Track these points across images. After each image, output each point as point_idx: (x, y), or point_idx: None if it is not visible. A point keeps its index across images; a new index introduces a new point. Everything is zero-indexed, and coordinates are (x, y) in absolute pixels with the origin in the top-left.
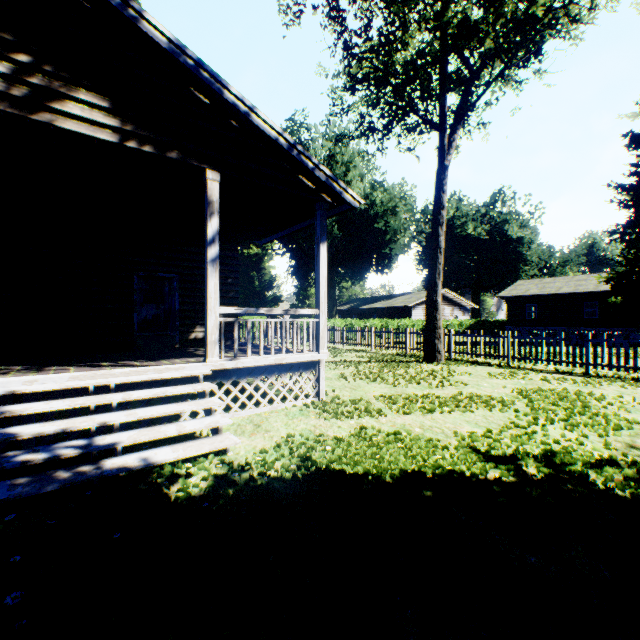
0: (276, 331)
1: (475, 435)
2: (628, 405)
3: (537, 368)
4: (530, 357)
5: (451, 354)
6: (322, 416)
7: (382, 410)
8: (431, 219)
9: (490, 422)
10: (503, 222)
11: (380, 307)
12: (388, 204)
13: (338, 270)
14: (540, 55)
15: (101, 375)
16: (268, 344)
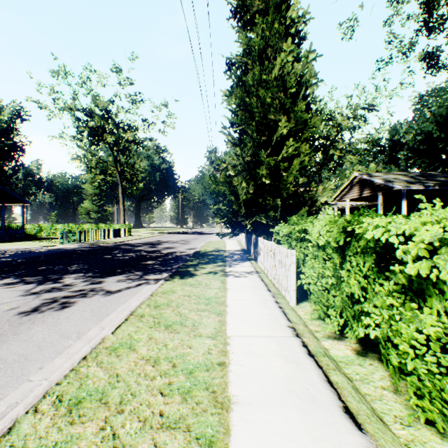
0: None
1: None
2: None
3: None
4: None
5: None
6: None
7: None
8: None
9: None
10: None
11: None
12: None
13: None
14: None
15: None
16: None
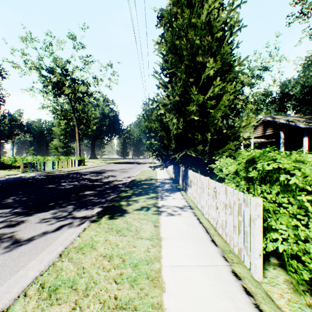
0: None
1: None
2: None
3: None
4: None
5: None
6: None
7: None
8: None
9: None
10: None
11: None
12: None
13: None
14: None
15: None
16: None
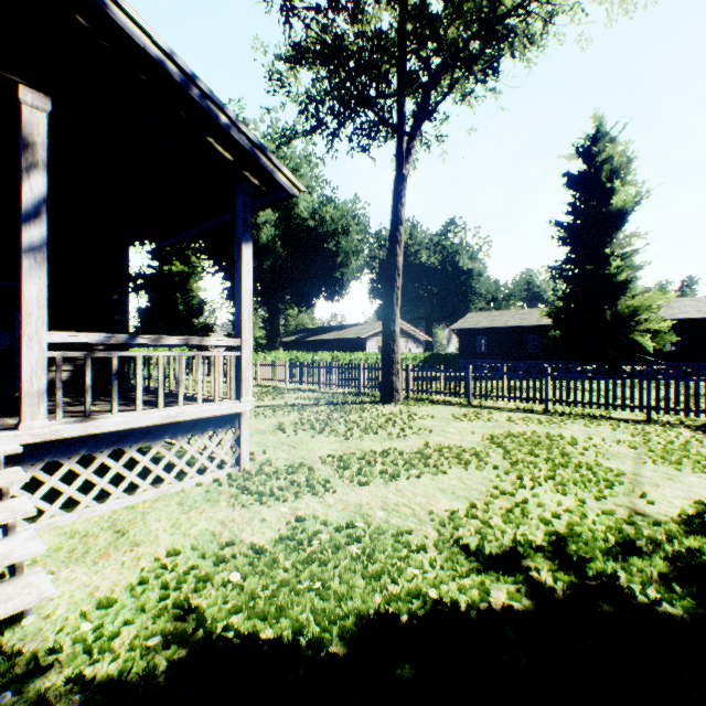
0: (202, 367)
1: (458, 516)
2: (602, 449)
3: (498, 406)
4: (491, 394)
5: (410, 392)
6: (239, 501)
7: (330, 480)
8: (385, 245)
9: (470, 488)
10: (455, 253)
11: (331, 339)
12: (340, 222)
13: (283, 295)
14: (498, 72)
15: None
16: (170, 388)
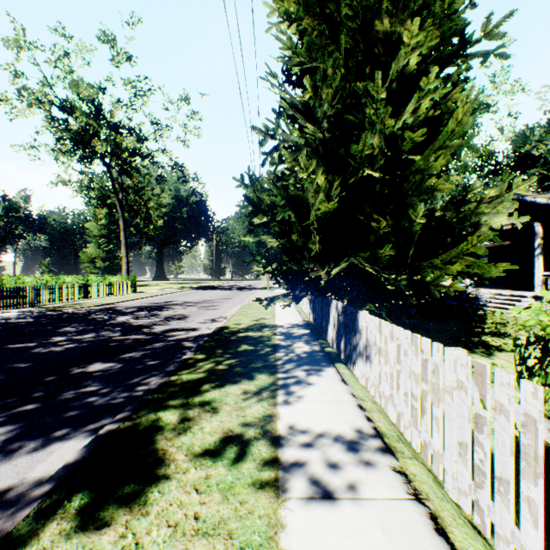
0: None
1: None
2: None
3: None
4: None
5: None
6: None
7: None
8: None
9: None
10: None
11: None
12: None
13: None
14: None
15: (505, 291)
16: None
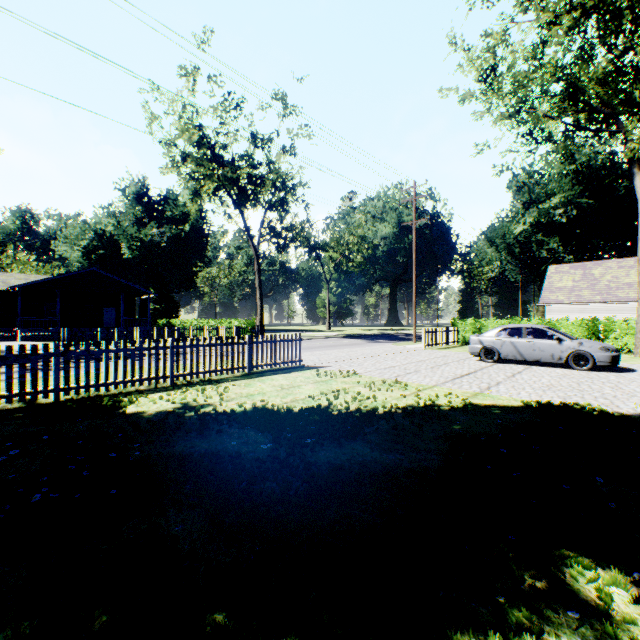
0: None
1: None
2: None
3: None
4: None
5: None
6: None
7: None
8: None
9: None
10: None
11: None
12: None
13: None
14: None
15: None
16: None
